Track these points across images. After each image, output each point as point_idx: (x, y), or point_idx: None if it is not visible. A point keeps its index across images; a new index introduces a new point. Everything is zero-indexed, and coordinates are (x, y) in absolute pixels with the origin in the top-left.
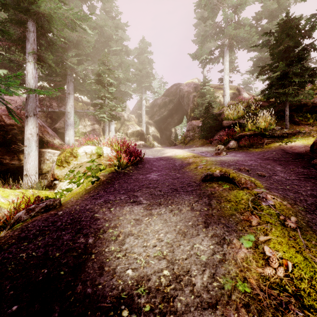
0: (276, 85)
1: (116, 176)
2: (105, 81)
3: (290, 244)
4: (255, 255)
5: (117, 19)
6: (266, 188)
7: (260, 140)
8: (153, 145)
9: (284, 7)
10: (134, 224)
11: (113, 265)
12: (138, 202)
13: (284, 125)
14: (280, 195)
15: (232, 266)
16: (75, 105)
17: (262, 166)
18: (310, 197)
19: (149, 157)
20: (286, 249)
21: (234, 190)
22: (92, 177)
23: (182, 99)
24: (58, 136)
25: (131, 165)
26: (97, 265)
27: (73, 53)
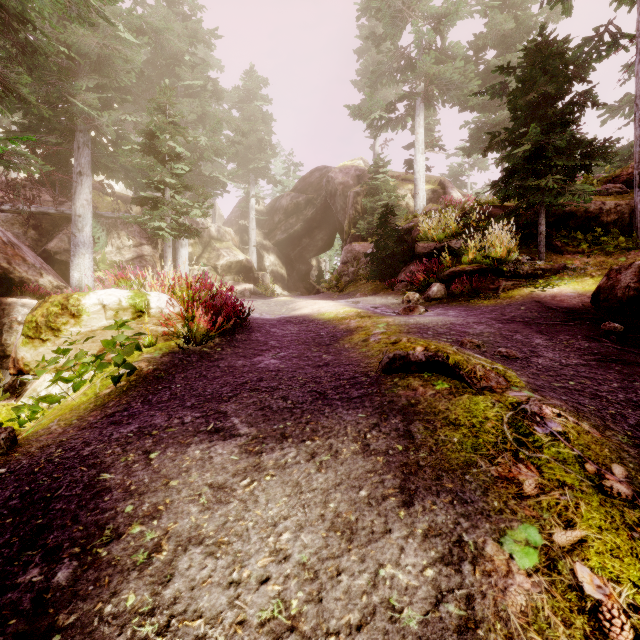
0: (521, 172)
1: (180, 361)
2: (164, 148)
3: (639, 556)
4: (557, 599)
5: (194, 20)
6: (532, 388)
7: (491, 283)
8: (272, 293)
9: (527, 29)
10: (211, 501)
11: None
12: (227, 432)
13: (535, 254)
14: (567, 405)
15: None
16: (97, 201)
17: (504, 336)
18: (629, 408)
19: (263, 316)
20: (638, 575)
21: (461, 395)
22: (116, 365)
23: (331, 200)
24: (55, 270)
25: (218, 335)
26: None
27: (89, 83)
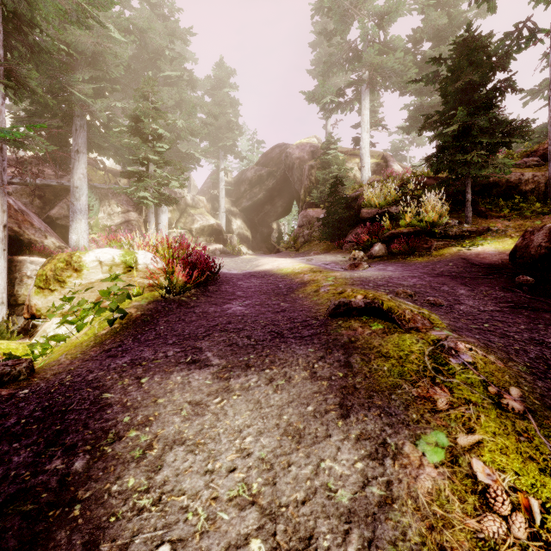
0: (451, 148)
1: (162, 307)
2: (147, 130)
3: (523, 453)
4: (456, 484)
5: (173, 20)
6: (451, 329)
7: (425, 243)
8: (239, 252)
9: (458, 24)
10: (190, 414)
11: (125, 533)
12: (202, 363)
13: (463, 218)
14: (479, 342)
15: (410, 517)
16: (91, 174)
17: (433, 288)
18: (531, 345)
19: (231, 272)
20: (519, 467)
21: (392, 334)
22: (111, 310)
23: (289, 172)
24: (56, 233)
25: (193, 287)
26: (83, 538)
27: (85, 76)
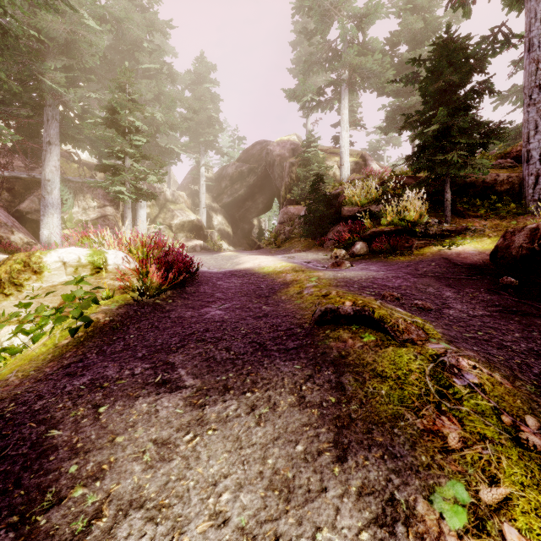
0: (431, 148)
1: (134, 312)
2: (124, 122)
3: None
4: None
5: (152, 12)
6: (447, 339)
7: (406, 242)
8: (220, 248)
9: (433, 29)
10: (154, 458)
11: None
12: (173, 384)
13: (441, 217)
14: (479, 355)
15: None
16: (65, 167)
17: (419, 289)
18: (532, 358)
19: (211, 270)
20: None
21: (386, 347)
22: (74, 317)
23: (270, 169)
24: (27, 228)
25: (170, 288)
26: None
27: (57, 64)
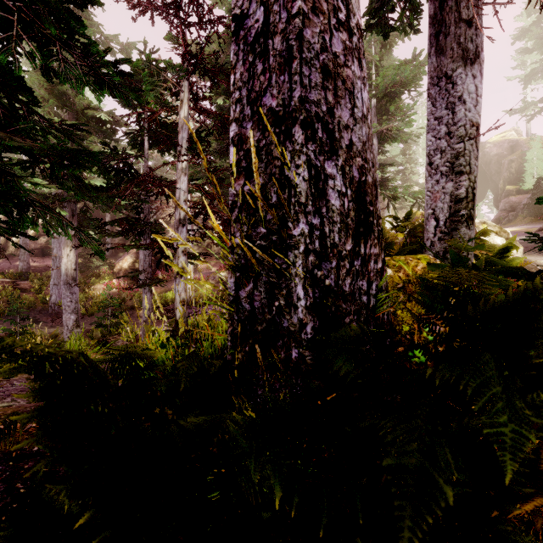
0: None
1: None
2: (410, 171)
3: None
4: None
5: None
6: None
7: None
8: None
9: None
10: None
11: None
12: None
13: None
14: None
15: None
16: None
17: None
18: None
19: None
20: None
21: None
22: None
23: (486, 167)
24: None
25: None
26: None
27: None
